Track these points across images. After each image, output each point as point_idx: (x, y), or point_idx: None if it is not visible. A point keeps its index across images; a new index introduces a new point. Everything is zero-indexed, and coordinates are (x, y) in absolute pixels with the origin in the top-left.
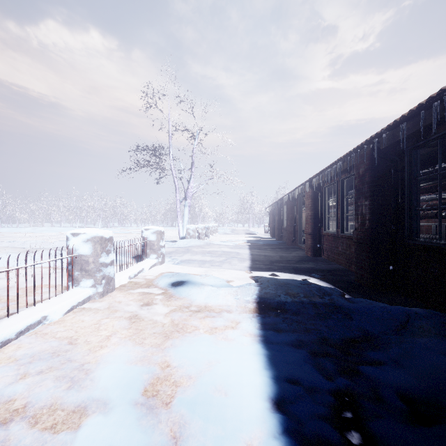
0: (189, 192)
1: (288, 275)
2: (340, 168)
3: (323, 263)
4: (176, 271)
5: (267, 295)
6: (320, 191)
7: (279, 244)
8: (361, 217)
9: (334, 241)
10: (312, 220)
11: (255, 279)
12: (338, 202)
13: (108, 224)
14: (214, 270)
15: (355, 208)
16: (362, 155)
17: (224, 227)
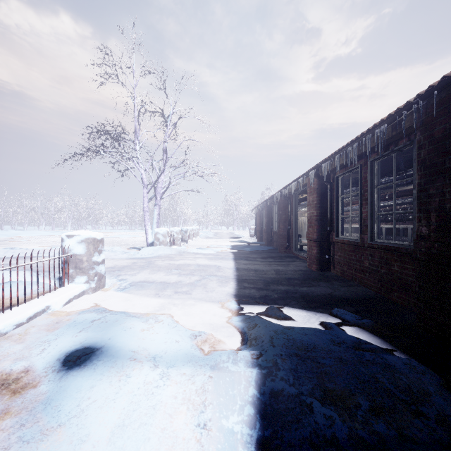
0: (160, 188)
1: (299, 314)
2: (382, 136)
3: (340, 283)
4: (113, 306)
5: (278, 404)
6: (329, 183)
7: (270, 251)
8: (439, 215)
9: (354, 252)
10: (318, 222)
11: (245, 330)
12: (362, 195)
13: (79, 226)
14: (178, 302)
15: (421, 200)
16: (441, 100)
17: (208, 230)
